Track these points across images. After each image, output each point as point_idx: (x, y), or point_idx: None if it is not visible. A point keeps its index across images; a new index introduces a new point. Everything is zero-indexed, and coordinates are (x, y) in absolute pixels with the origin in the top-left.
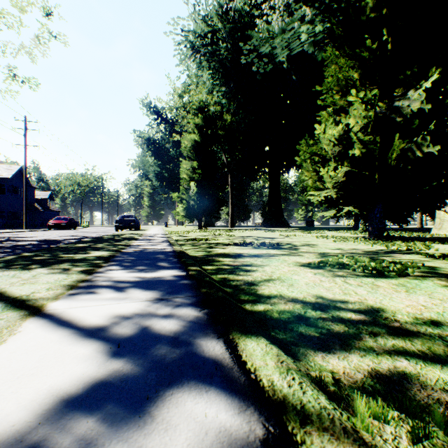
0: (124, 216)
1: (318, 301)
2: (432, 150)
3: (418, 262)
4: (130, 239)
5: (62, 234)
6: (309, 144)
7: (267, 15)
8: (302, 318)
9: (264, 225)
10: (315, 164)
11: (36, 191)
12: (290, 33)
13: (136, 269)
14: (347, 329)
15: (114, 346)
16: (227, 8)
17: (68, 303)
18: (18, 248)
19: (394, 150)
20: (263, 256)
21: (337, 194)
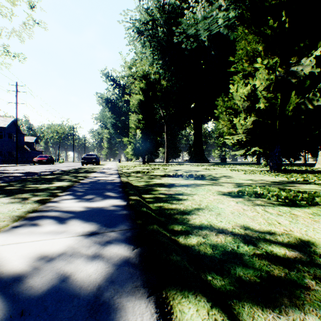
0: (88, 155)
1: (247, 232)
2: (320, 104)
3: (318, 192)
4: (90, 172)
5: (42, 168)
6: (225, 101)
7: (192, 7)
8: (237, 254)
9: (191, 161)
10: (229, 115)
11: (25, 137)
12: (210, 19)
13: (85, 199)
14: (288, 271)
15: (17, 312)
16: (163, 2)
17: (4, 238)
18: (2, 178)
19: (291, 103)
20: (191, 186)
21: (246, 137)
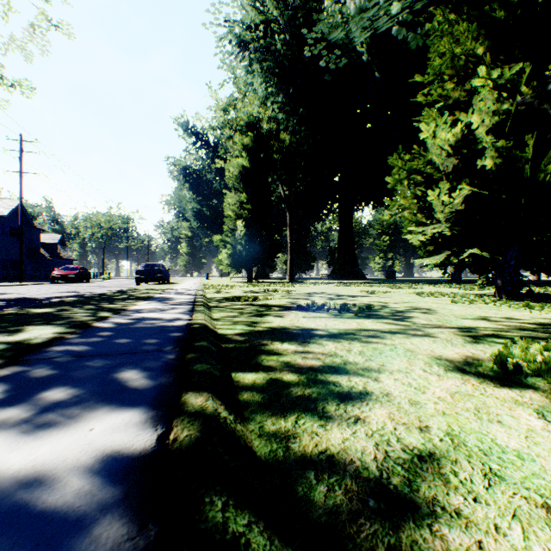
0: (147, 265)
1: None
2: None
3: None
4: (137, 299)
5: (58, 290)
6: (404, 160)
7: None
8: None
9: (333, 277)
10: (416, 186)
11: (43, 234)
12: (373, 11)
13: (26, 408)
14: None
15: None
16: None
17: None
18: None
19: None
20: (358, 337)
21: (452, 230)
